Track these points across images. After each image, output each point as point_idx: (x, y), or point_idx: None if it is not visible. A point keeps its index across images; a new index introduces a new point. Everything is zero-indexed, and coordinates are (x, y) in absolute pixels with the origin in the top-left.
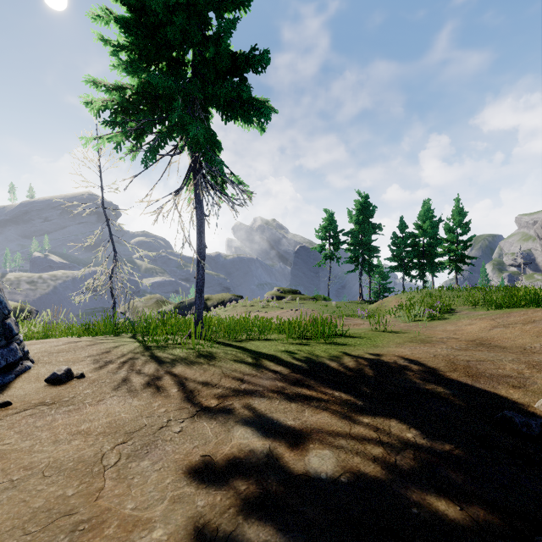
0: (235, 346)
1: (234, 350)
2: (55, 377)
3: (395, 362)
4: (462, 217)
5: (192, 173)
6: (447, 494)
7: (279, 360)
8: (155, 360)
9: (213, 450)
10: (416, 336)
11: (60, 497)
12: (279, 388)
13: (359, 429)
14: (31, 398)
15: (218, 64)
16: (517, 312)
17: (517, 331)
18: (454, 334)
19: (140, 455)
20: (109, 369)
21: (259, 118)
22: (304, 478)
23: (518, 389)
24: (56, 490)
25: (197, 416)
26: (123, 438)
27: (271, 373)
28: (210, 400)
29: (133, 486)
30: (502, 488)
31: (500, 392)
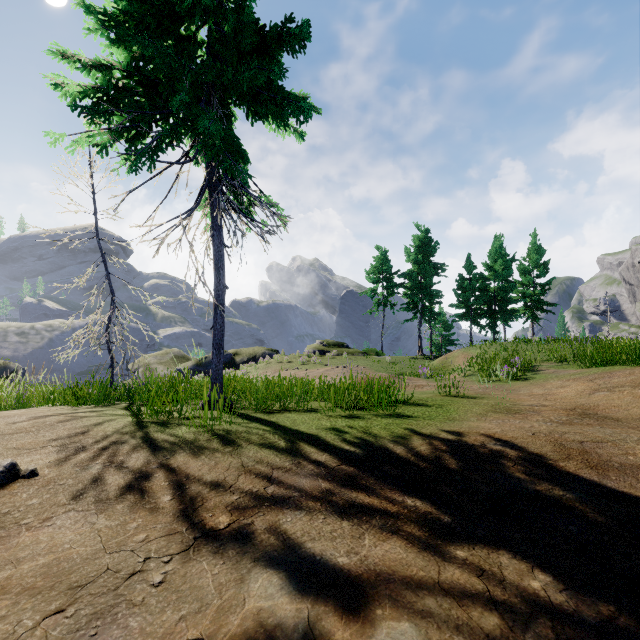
0: (263, 421)
1: (261, 427)
2: None
3: (483, 444)
4: (540, 256)
5: (208, 189)
6: None
7: (323, 443)
8: (148, 445)
9: (212, 625)
10: (498, 403)
11: None
12: (323, 492)
13: (453, 573)
14: None
15: (240, 42)
16: (620, 370)
17: (627, 396)
18: (545, 400)
19: None
20: (78, 461)
21: (296, 116)
22: None
23: None
24: None
25: (194, 548)
26: (61, 600)
27: (312, 465)
28: (218, 515)
29: None
30: None
31: None
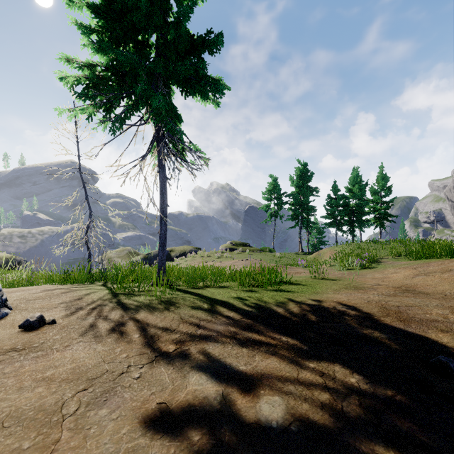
0: (192, 293)
1: (192, 296)
2: (28, 323)
3: (334, 307)
4: (385, 181)
5: (156, 141)
6: (395, 444)
7: (231, 306)
8: (121, 306)
9: (169, 396)
10: (350, 283)
11: (15, 451)
12: (231, 333)
13: (306, 374)
14: (4, 344)
15: (178, 46)
16: (435, 262)
17: (437, 279)
18: (382, 282)
19: (99, 402)
20: (79, 315)
21: (214, 94)
22: (256, 427)
23: (446, 334)
24: (12, 443)
25: (156, 361)
26: (84, 384)
27: (224, 318)
28: (168, 345)
29: (89, 437)
30: (447, 436)
31: (431, 336)
